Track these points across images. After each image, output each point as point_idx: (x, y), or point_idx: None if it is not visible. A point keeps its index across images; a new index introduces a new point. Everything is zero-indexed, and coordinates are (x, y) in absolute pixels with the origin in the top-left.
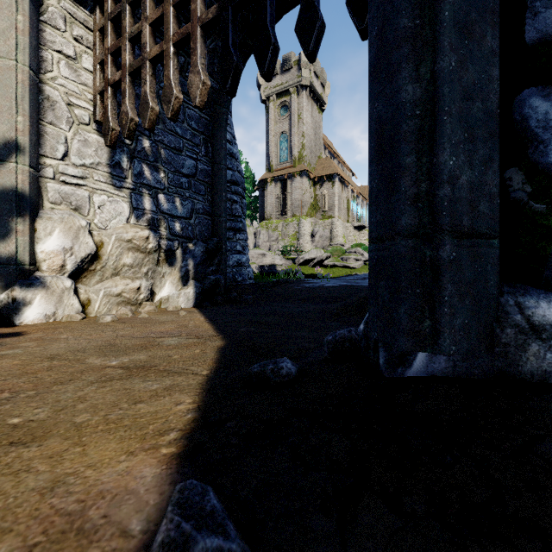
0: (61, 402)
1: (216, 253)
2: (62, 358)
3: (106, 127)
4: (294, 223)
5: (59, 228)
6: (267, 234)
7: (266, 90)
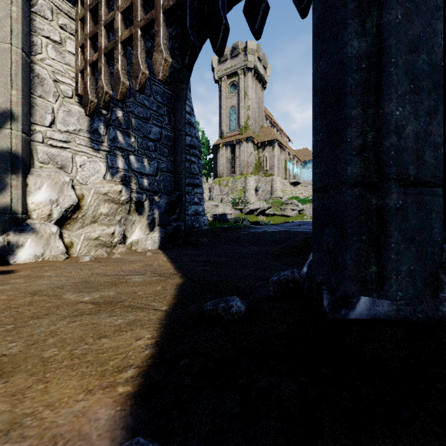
0: (34, 336)
1: (177, 204)
2: (43, 294)
3: (86, 99)
4: (241, 180)
5: (46, 184)
6: (220, 189)
7: (219, 72)
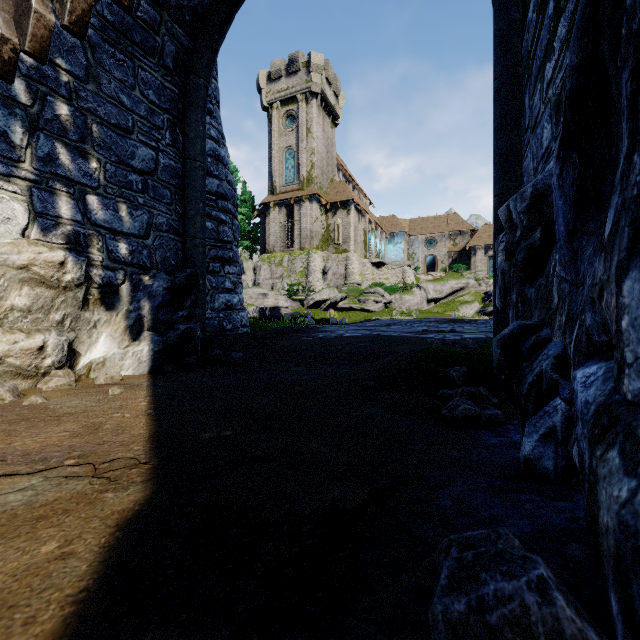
0: None
1: (188, 290)
2: None
3: None
4: (302, 257)
5: None
6: (270, 269)
7: (269, 95)
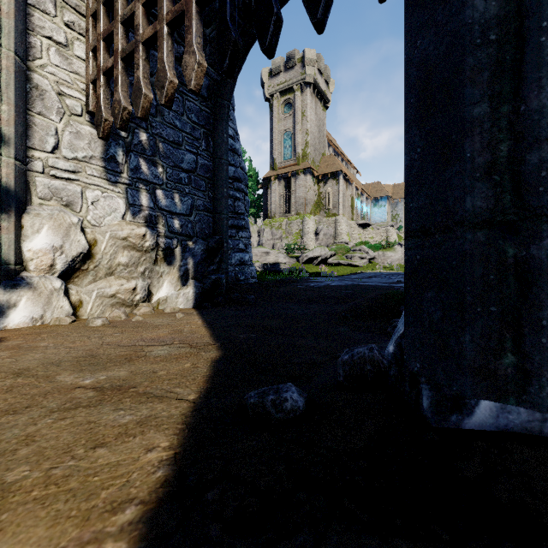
0: (1, 444)
1: (217, 251)
2: (30, 374)
3: (98, 117)
4: (298, 221)
5: (47, 226)
6: (271, 232)
7: (270, 88)
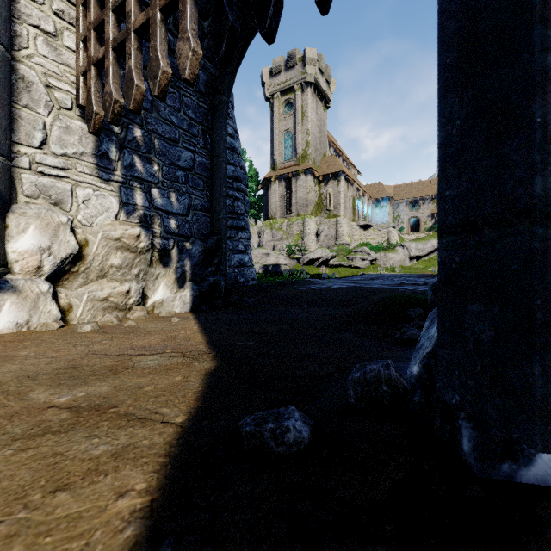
0: None
1: (215, 252)
2: (0, 389)
3: (89, 111)
4: (299, 222)
5: (34, 225)
6: (271, 233)
7: (271, 88)
